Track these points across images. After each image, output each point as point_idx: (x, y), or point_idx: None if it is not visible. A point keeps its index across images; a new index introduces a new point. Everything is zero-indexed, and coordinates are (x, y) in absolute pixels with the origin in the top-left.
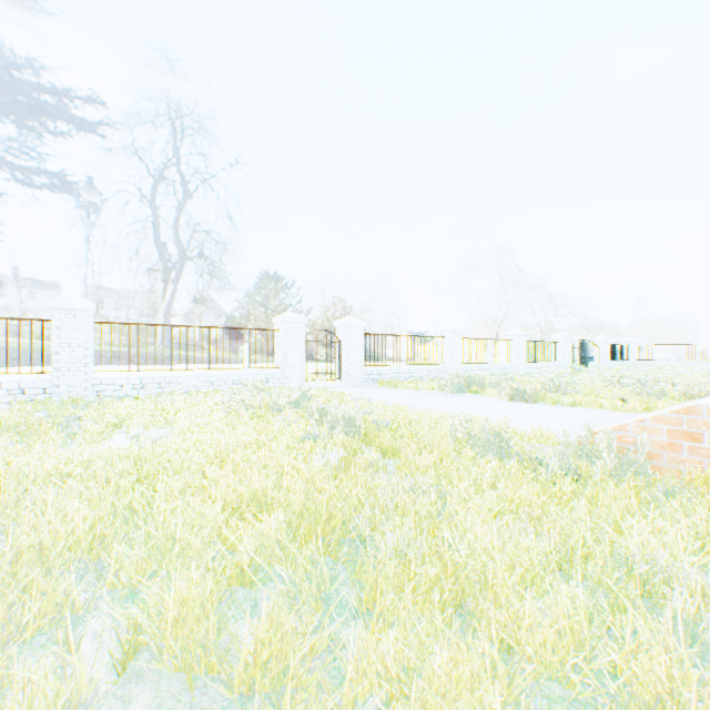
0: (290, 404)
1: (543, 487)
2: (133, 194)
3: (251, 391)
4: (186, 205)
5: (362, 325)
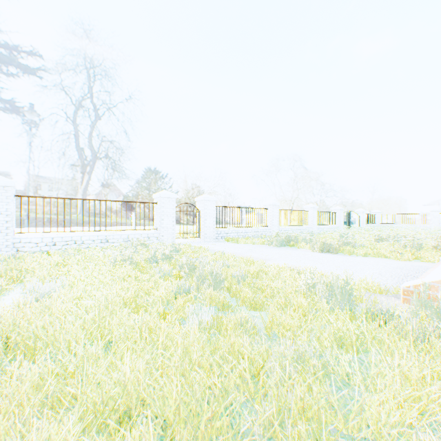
0: (164, 258)
1: (413, 348)
2: (59, 114)
3: (135, 247)
4: (96, 122)
5: (214, 200)
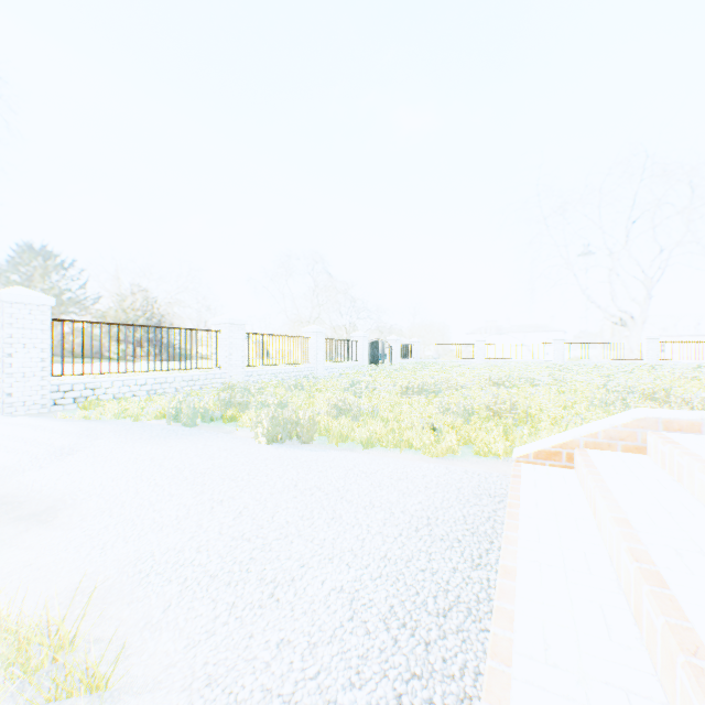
0: None
1: None
2: None
3: None
4: None
5: (45, 303)
